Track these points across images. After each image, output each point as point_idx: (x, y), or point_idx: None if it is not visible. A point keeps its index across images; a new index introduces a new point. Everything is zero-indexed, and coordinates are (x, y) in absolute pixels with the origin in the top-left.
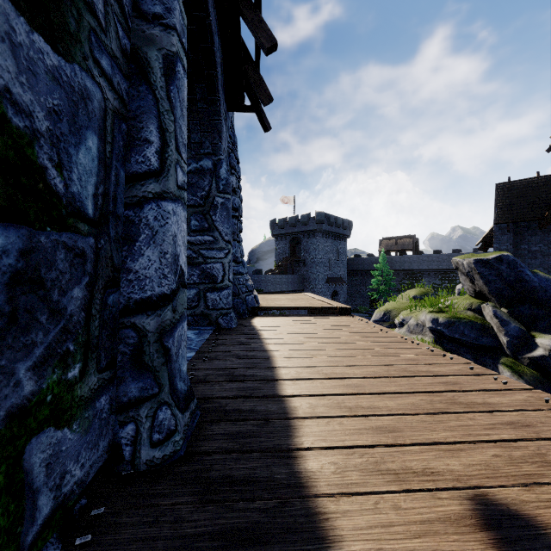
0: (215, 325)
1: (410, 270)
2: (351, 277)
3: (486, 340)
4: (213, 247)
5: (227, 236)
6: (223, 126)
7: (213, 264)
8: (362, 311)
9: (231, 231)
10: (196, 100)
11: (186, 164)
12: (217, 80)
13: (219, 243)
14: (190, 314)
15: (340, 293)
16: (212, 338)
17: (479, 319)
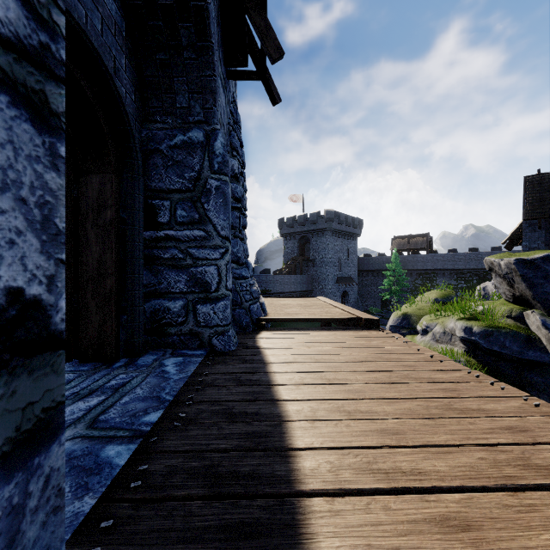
0: (208, 348)
1: (423, 270)
2: (362, 277)
3: (533, 354)
4: (205, 245)
5: (224, 230)
6: (218, 87)
7: (205, 267)
8: (374, 312)
9: (229, 223)
10: (181, 47)
11: (63, 13)
12: (208, 16)
13: (214, 239)
14: (175, 333)
15: (350, 293)
16: (200, 371)
17: (522, 329)
